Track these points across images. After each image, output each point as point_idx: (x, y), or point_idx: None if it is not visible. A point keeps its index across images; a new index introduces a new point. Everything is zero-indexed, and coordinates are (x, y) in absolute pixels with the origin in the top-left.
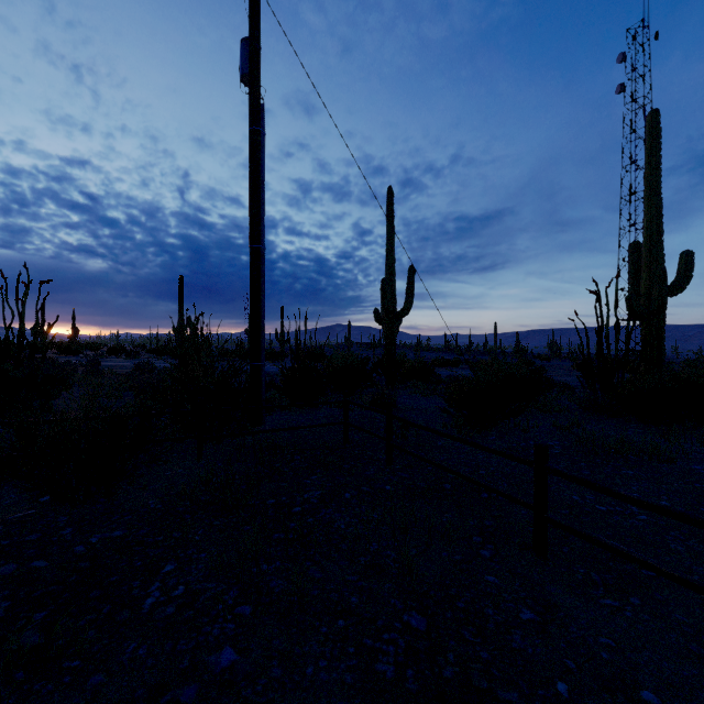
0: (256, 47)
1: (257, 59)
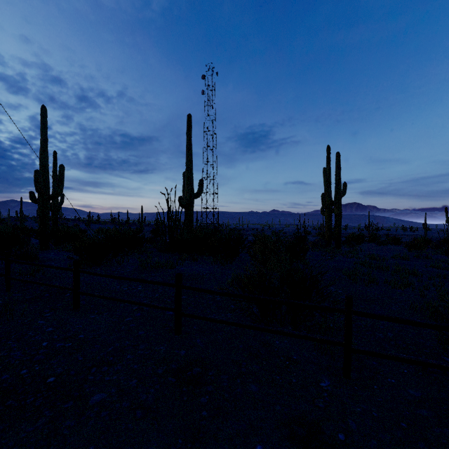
0: None
1: None
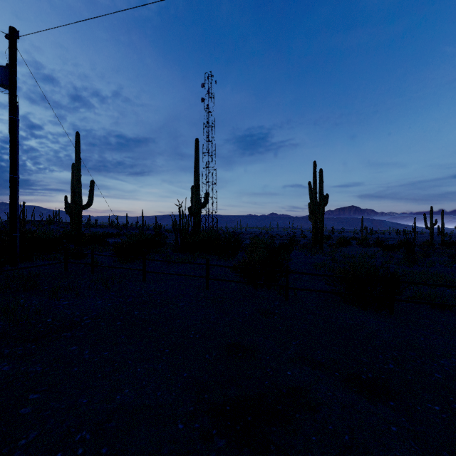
0: (15, 77)
1: (15, 83)
